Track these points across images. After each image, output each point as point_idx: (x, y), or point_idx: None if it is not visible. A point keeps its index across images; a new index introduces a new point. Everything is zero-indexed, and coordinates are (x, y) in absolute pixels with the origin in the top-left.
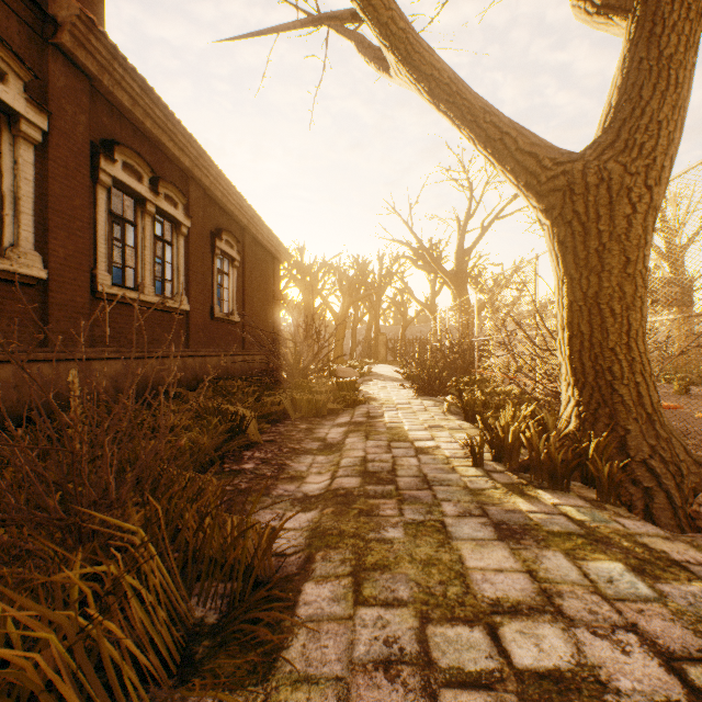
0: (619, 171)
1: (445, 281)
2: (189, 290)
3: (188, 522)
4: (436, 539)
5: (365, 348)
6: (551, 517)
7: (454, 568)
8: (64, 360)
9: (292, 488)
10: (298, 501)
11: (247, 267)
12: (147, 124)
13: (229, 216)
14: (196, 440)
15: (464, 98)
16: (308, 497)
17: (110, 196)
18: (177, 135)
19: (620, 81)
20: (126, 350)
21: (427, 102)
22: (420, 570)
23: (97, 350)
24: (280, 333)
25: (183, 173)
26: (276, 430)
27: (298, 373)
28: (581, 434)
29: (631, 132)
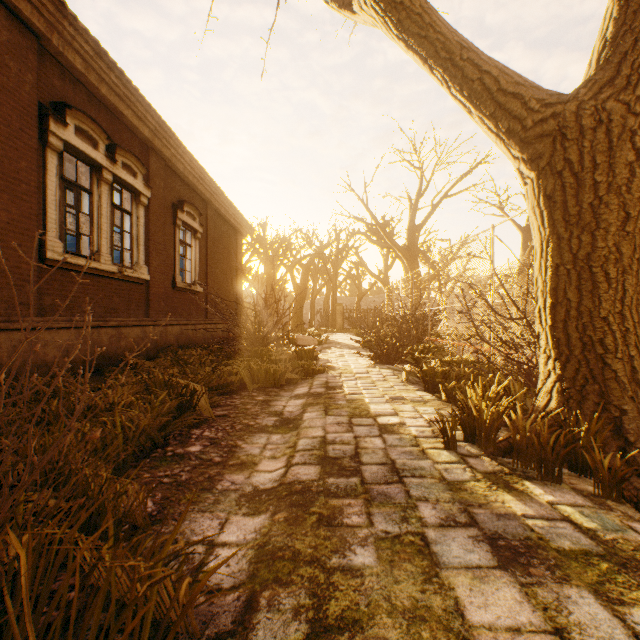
0: (620, 111)
1: (397, 255)
2: (149, 259)
3: (73, 566)
4: (418, 567)
5: (323, 317)
6: (554, 524)
7: (453, 627)
8: (5, 330)
9: (240, 479)
10: (246, 499)
11: (209, 239)
12: (103, 90)
13: (192, 189)
14: (137, 419)
15: (438, 31)
16: (258, 492)
17: (62, 161)
18: (135, 103)
19: (617, 12)
20: (79, 319)
21: (394, 39)
22: (405, 633)
23: (45, 319)
24: (240, 303)
25: (143, 144)
26: (232, 403)
27: (258, 342)
28: (568, 414)
29: (634, 66)
